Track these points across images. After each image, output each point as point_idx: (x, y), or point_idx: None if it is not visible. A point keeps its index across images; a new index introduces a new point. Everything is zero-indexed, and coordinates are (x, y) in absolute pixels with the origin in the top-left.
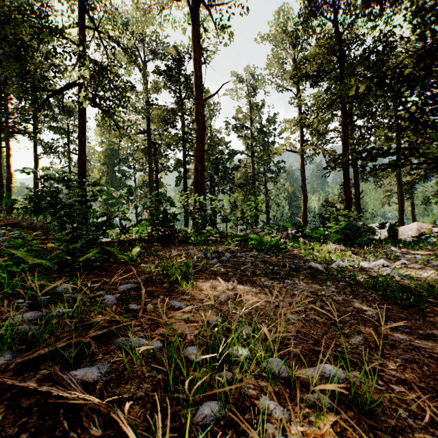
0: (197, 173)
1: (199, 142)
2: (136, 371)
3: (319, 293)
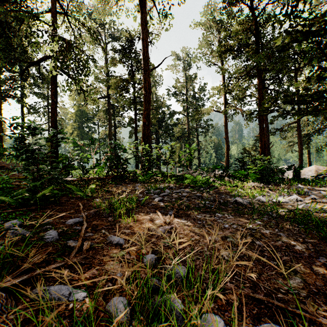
0: (145, 127)
1: (146, 103)
2: None
3: (248, 226)
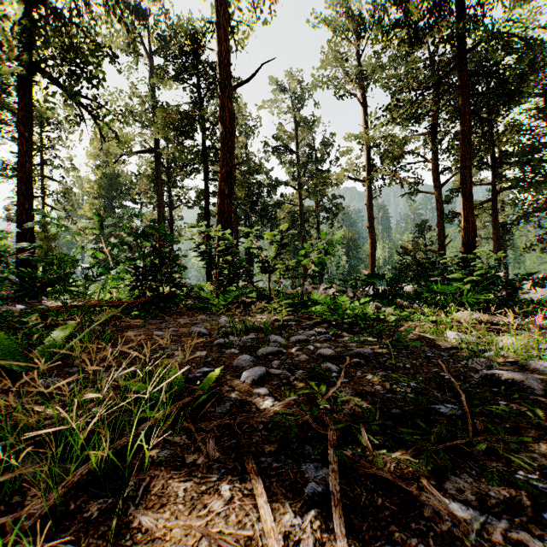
0: (223, 199)
1: (226, 150)
2: None
3: None
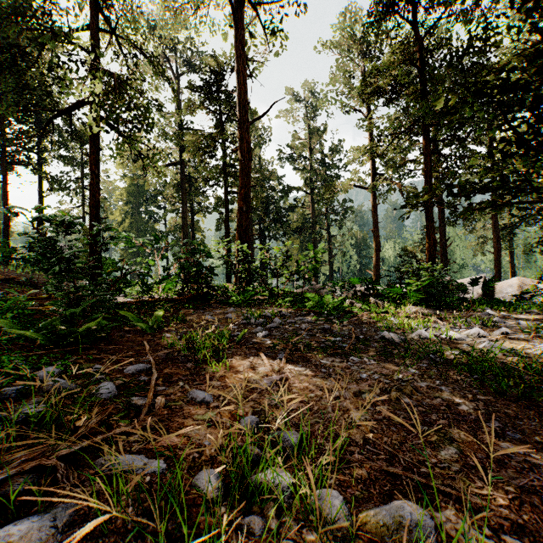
0: (241, 215)
1: (244, 175)
2: (115, 519)
3: (395, 376)
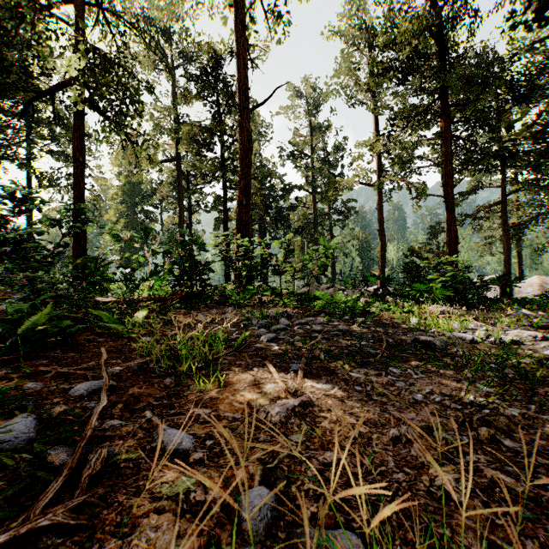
0: (241, 209)
1: (243, 166)
2: None
3: (466, 398)
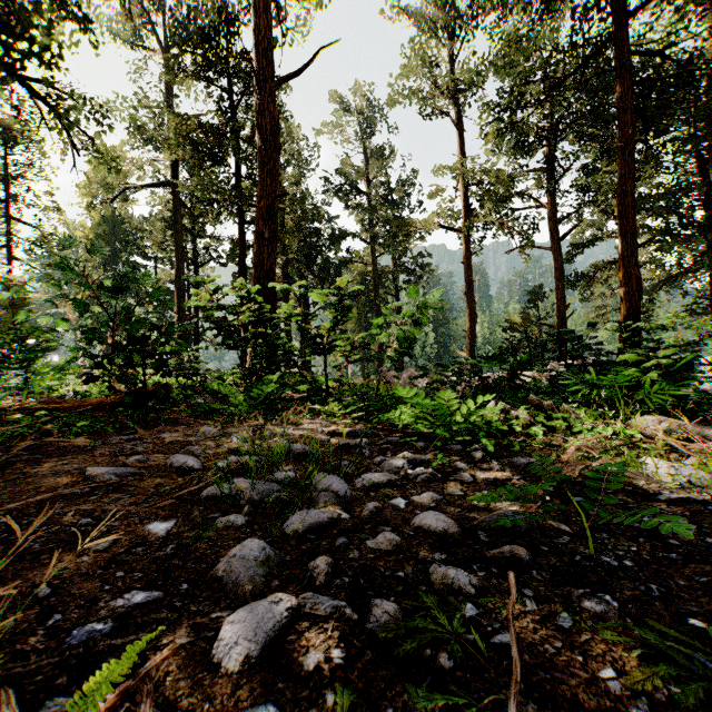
0: (261, 245)
1: (266, 174)
2: None
3: None
